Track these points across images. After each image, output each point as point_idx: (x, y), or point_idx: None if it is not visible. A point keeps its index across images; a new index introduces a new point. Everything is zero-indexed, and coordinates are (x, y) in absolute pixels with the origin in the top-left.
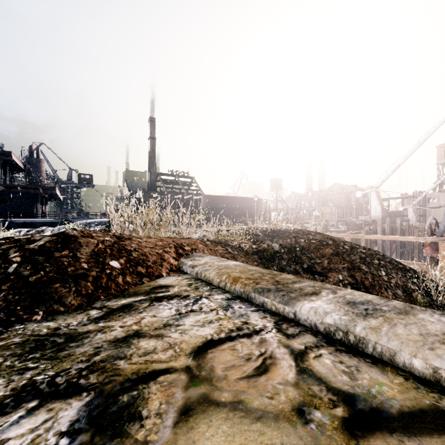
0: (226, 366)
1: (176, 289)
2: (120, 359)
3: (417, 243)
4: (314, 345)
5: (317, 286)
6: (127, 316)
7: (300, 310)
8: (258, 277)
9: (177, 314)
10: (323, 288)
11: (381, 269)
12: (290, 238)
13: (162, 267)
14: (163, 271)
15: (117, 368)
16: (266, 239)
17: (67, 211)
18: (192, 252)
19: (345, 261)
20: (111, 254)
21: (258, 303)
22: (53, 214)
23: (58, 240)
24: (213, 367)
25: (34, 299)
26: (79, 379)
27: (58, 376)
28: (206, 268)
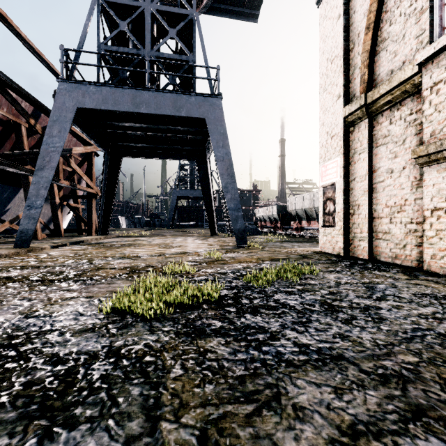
0: None
1: None
2: None
3: None
4: None
5: None
6: None
7: None
8: None
9: None
10: None
11: None
12: None
13: None
14: None
15: None
16: None
17: None
18: None
19: None
20: None
21: None
22: None
23: None
24: None
25: None
26: None
27: None
28: None
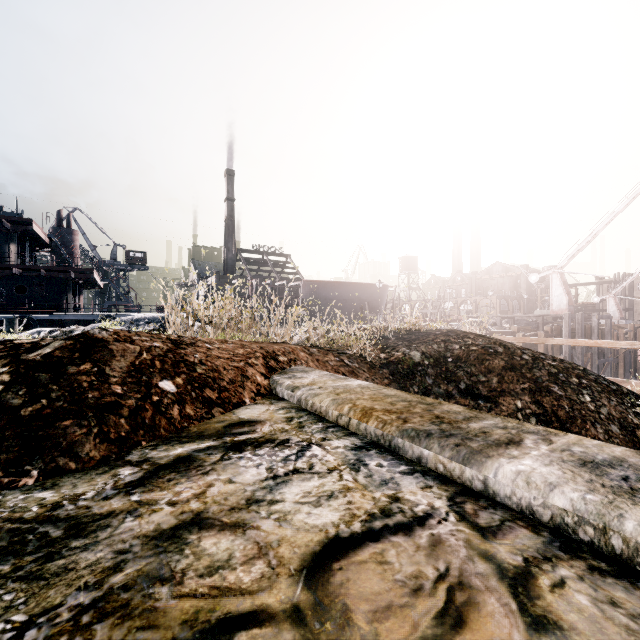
0: (374, 607)
1: (266, 428)
2: (161, 582)
3: (623, 351)
4: (541, 556)
5: (511, 428)
6: (183, 479)
7: (494, 476)
8: (403, 409)
9: (270, 478)
10: (523, 431)
11: (583, 392)
12: (437, 343)
13: (244, 389)
14: (246, 396)
15: (154, 608)
16: (400, 344)
17: (109, 304)
18: (291, 364)
19: (526, 378)
20: (162, 368)
21: (410, 457)
22: (90, 308)
23: (75, 346)
24: (348, 610)
25: (25, 447)
26: (73, 636)
27: (32, 627)
28: (314, 392)
